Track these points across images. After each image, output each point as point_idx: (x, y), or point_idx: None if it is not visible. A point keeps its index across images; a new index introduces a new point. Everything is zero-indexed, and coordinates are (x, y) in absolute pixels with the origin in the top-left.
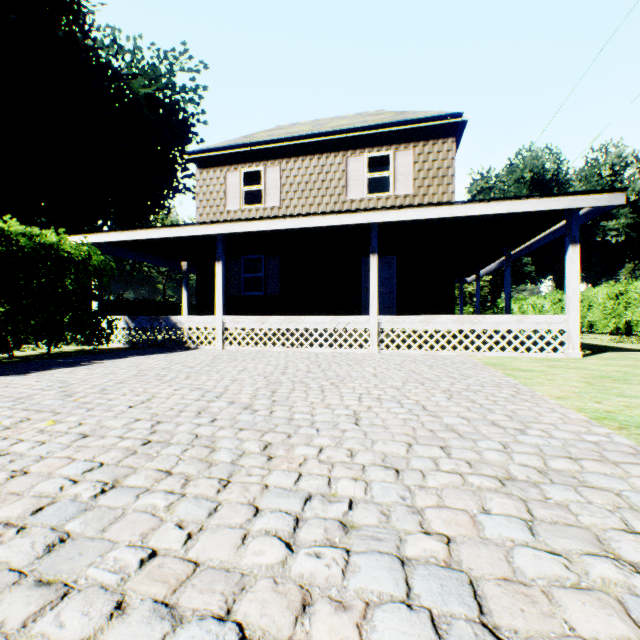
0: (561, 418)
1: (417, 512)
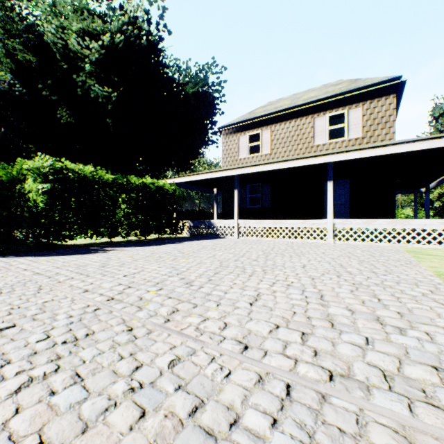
0: (416, 273)
1: (314, 285)
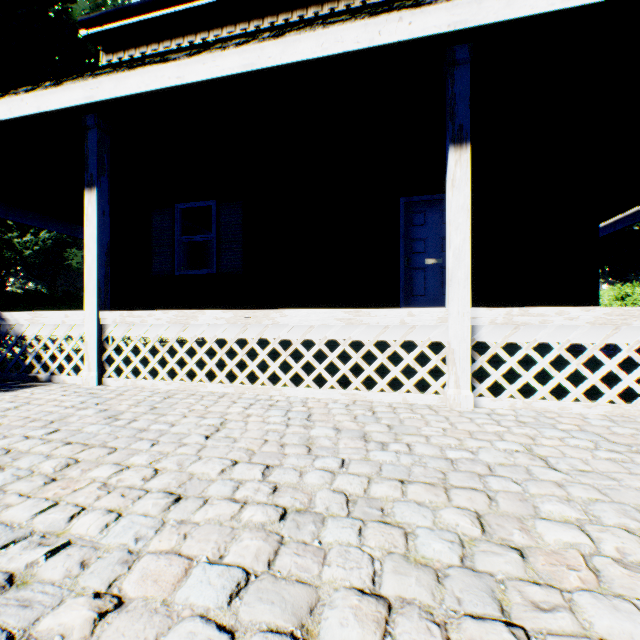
0: None
1: None
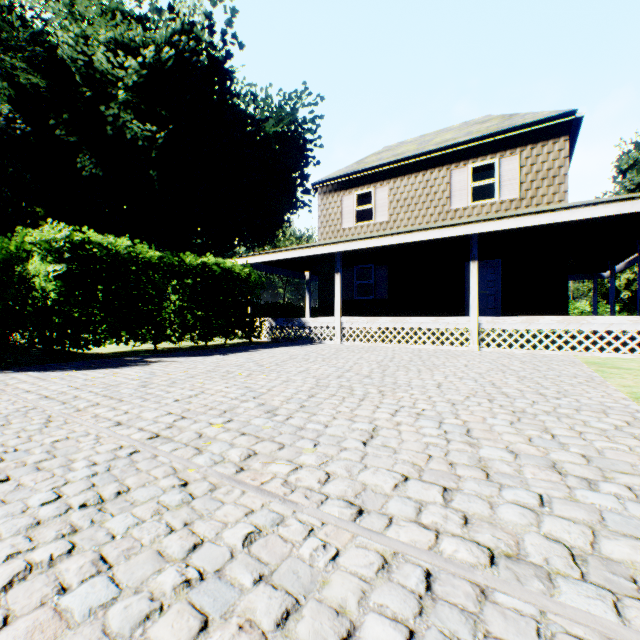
0: (602, 395)
1: (455, 414)
